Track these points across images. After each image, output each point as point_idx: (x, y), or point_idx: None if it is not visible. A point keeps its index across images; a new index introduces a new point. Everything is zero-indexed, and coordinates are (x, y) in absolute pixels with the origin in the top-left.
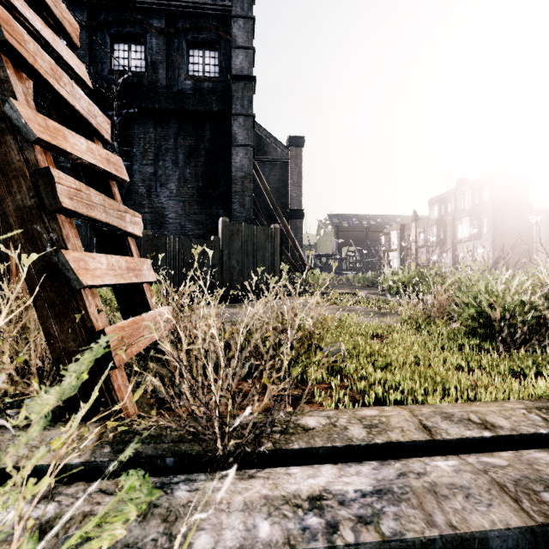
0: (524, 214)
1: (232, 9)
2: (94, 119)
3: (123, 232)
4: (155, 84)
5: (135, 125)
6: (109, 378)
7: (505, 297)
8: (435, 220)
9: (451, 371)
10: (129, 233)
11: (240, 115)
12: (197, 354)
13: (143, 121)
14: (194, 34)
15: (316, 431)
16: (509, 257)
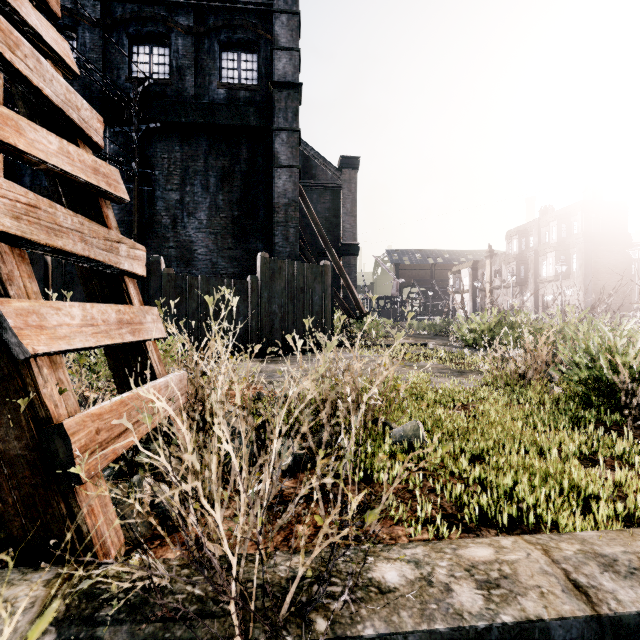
0: (621, 248)
1: (273, 2)
2: (76, 113)
3: (116, 269)
4: (182, 94)
5: (157, 143)
6: (73, 497)
7: (628, 354)
8: (514, 255)
9: (578, 466)
10: (126, 272)
11: (283, 130)
12: (209, 462)
13: (167, 138)
14: (228, 34)
15: (399, 594)
16: (611, 301)
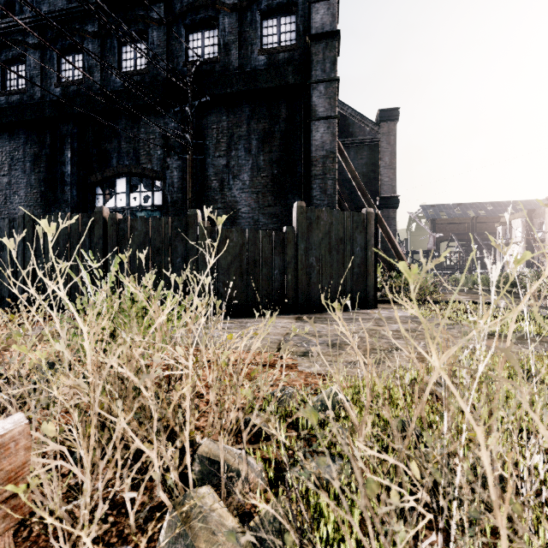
0: None
1: None
2: None
3: None
4: (228, 67)
5: (208, 116)
6: None
7: None
8: None
9: None
10: None
11: (321, 82)
12: None
13: (216, 110)
14: (268, 2)
15: None
16: None
